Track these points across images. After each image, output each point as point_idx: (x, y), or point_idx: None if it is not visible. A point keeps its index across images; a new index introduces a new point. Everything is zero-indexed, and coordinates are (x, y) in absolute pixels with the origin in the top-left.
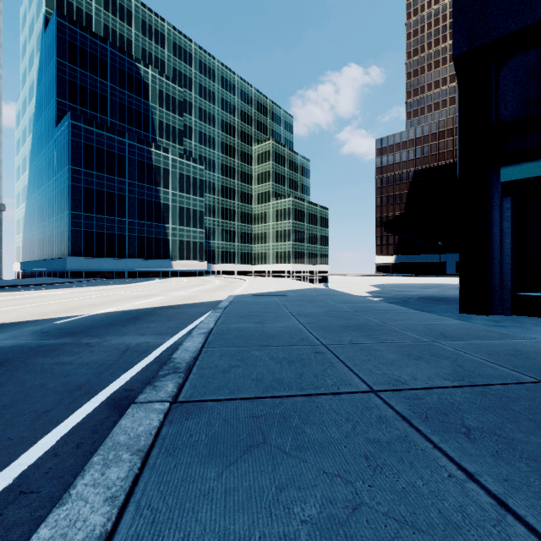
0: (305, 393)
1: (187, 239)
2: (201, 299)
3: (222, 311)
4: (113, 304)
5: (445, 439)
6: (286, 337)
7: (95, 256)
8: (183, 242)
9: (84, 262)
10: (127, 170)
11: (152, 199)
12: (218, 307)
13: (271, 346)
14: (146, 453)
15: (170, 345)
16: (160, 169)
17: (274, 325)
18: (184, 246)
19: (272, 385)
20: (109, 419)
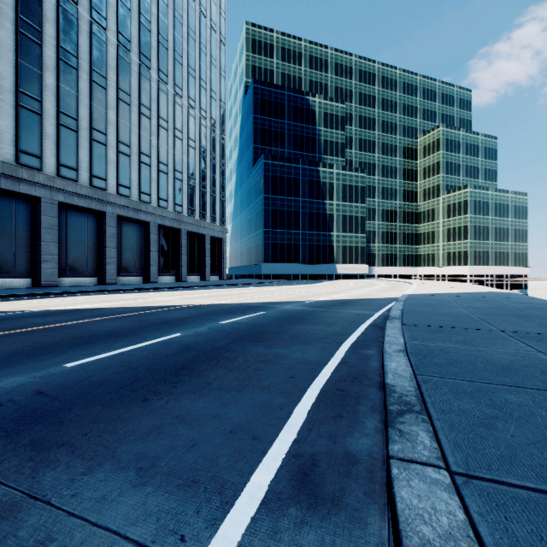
0: (462, 328)
1: (349, 244)
2: (379, 296)
3: (403, 302)
4: (320, 296)
5: (524, 340)
6: (455, 315)
7: (278, 262)
8: (346, 247)
9: (272, 267)
10: (300, 190)
11: (320, 212)
12: (398, 300)
13: (444, 317)
14: (401, 329)
15: (379, 314)
16: (326, 184)
17: (445, 310)
18: (347, 251)
19: (445, 325)
20: (376, 328)
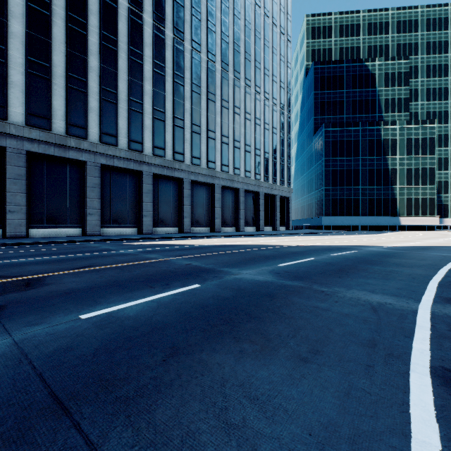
0: None
1: (414, 197)
2: None
3: None
4: (394, 243)
5: None
6: None
7: (338, 215)
8: (411, 199)
9: (332, 219)
10: (360, 150)
11: (380, 168)
12: None
13: None
14: None
15: None
16: (387, 141)
17: None
18: (412, 203)
19: None
20: None
